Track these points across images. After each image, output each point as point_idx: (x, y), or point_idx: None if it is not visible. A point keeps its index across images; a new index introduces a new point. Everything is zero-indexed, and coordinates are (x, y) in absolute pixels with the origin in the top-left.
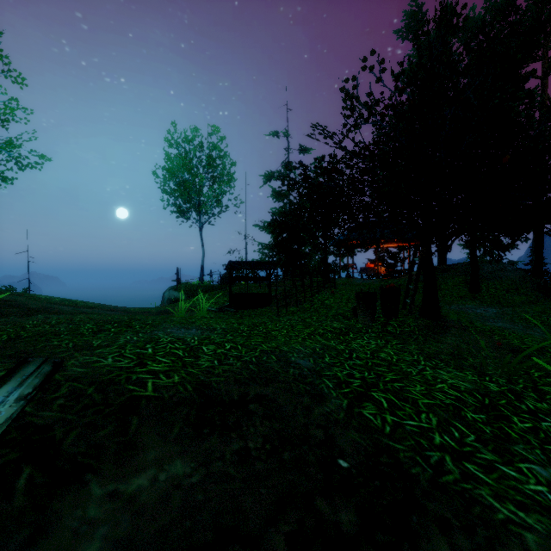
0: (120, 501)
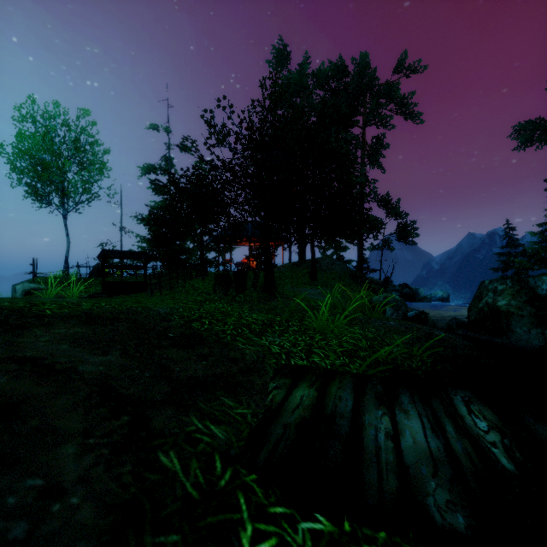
0: (52, 333)
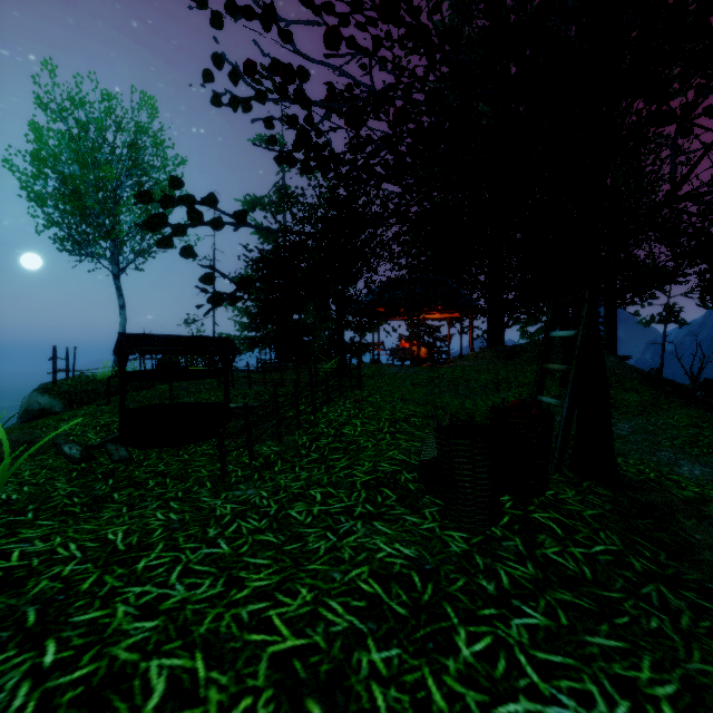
0: None
